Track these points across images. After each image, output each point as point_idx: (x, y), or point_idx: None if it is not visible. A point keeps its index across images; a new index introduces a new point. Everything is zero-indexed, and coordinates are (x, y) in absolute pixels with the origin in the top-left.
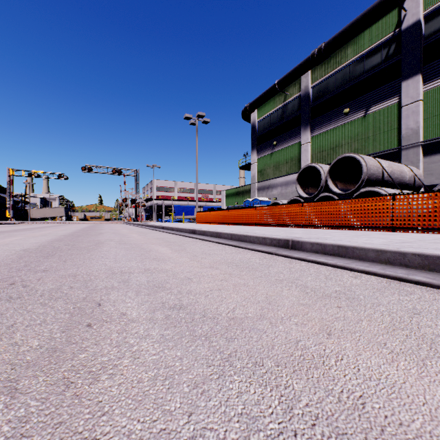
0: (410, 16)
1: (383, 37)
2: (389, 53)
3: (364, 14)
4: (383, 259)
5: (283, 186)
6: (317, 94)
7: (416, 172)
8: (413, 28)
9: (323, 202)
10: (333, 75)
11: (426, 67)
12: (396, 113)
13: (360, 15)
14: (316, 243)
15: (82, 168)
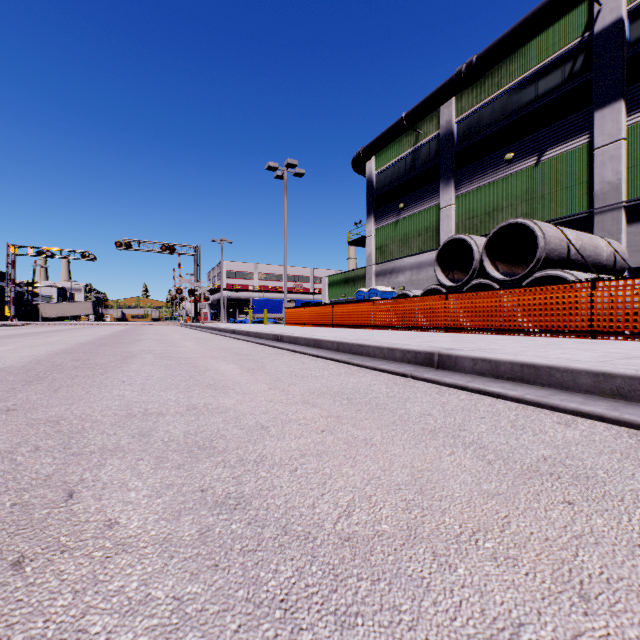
0: (606, 13)
1: (565, 45)
2: (574, 70)
3: (536, 11)
4: (608, 389)
5: (414, 270)
6: (466, 132)
7: (618, 247)
8: (612, 31)
9: (479, 292)
10: (488, 103)
11: (632, 88)
12: (585, 159)
13: (531, 12)
14: (482, 358)
15: (117, 244)
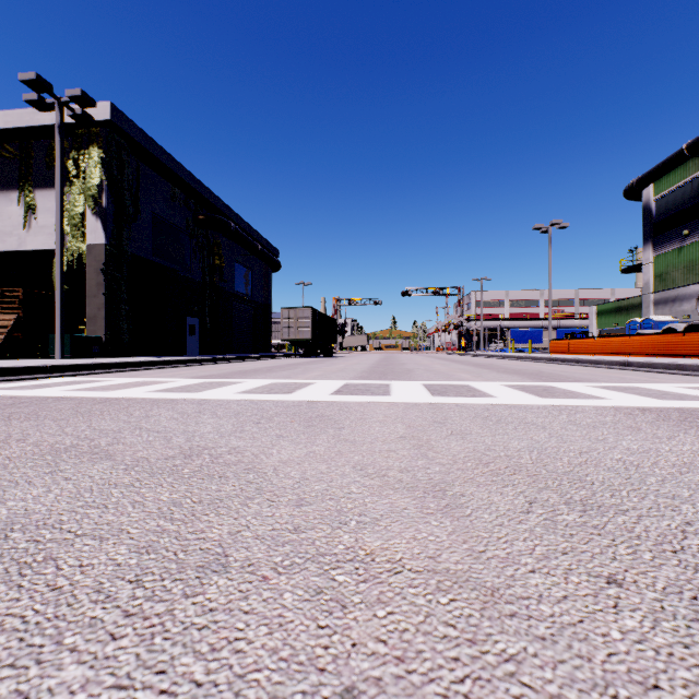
0: None
1: None
2: None
3: None
4: (663, 367)
5: None
6: None
7: None
8: None
9: None
10: None
11: None
12: None
13: None
14: (638, 362)
15: (403, 293)
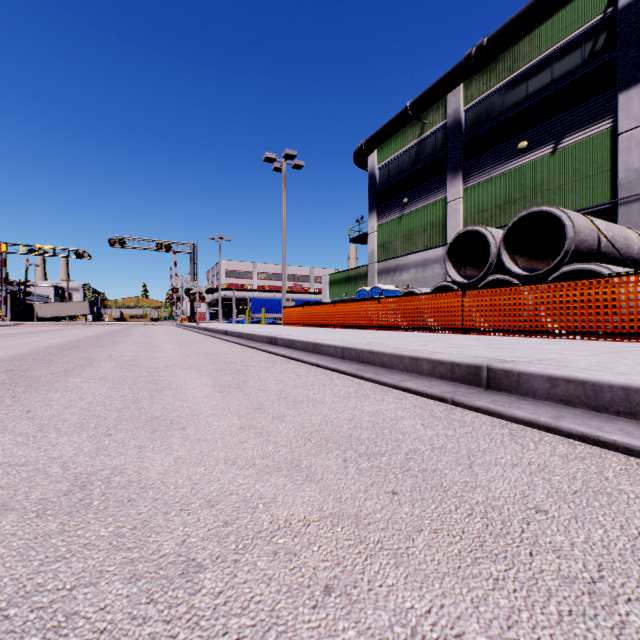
0: None
1: (585, 23)
2: (595, 49)
3: None
4: None
5: (419, 267)
6: (474, 121)
7: None
8: (639, 4)
9: (504, 288)
10: (499, 89)
11: None
12: (608, 145)
13: None
14: (566, 378)
15: (110, 241)
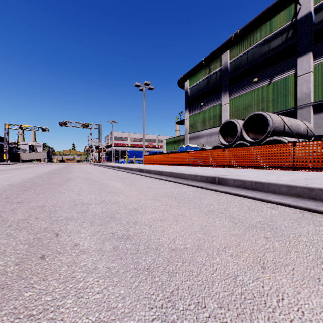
0: (303, 9)
1: (283, 25)
2: (288, 37)
3: (269, 8)
4: (293, 193)
5: (208, 136)
6: (234, 68)
7: (309, 125)
8: (306, 18)
9: (239, 148)
10: (245, 53)
11: (316, 46)
12: (293, 81)
13: (266, 8)
14: (237, 179)
15: (60, 123)
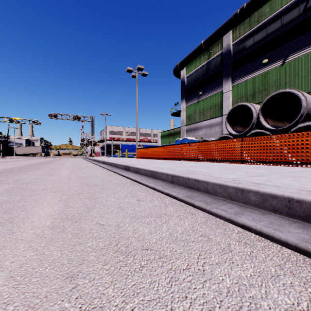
0: None
1: None
2: (307, 7)
3: None
4: None
5: (207, 128)
6: (238, 50)
7: None
8: None
9: (269, 136)
10: (252, 32)
11: None
12: None
13: None
14: None
15: (49, 115)
